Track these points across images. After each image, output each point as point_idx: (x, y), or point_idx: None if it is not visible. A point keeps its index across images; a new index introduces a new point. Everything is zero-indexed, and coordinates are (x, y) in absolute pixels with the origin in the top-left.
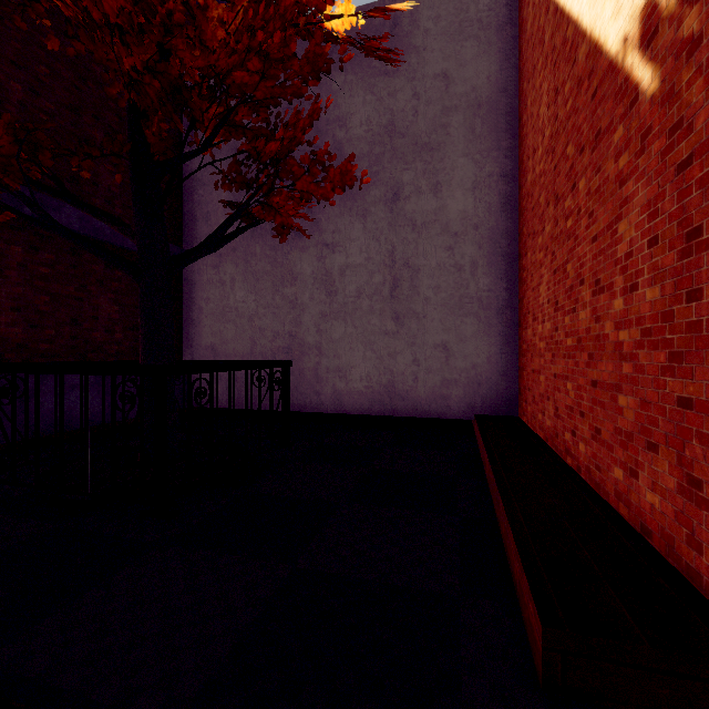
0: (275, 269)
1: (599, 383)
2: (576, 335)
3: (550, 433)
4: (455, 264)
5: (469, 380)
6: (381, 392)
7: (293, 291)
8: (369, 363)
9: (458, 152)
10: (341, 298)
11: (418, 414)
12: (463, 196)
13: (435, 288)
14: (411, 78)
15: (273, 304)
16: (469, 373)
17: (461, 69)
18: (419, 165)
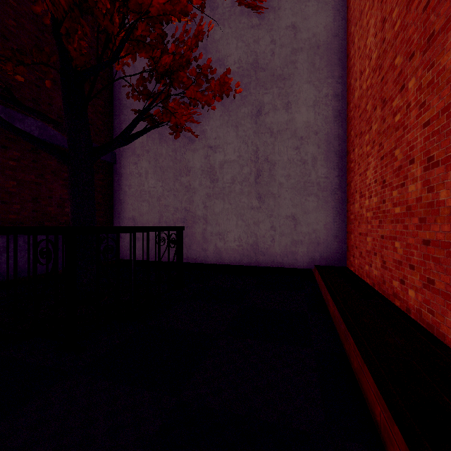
0: (175, 165)
1: (433, 242)
2: (405, 204)
3: (377, 280)
4: (301, 159)
5: (310, 241)
6: (248, 249)
7: (187, 180)
8: (240, 229)
9: (303, 80)
10: (221, 184)
11: (274, 265)
12: (307, 111)
13: (287, 176)
14: (270, 29)
15: (174, 188)
16: (310, 236)
17: (305, 21)
18: (275, 90)
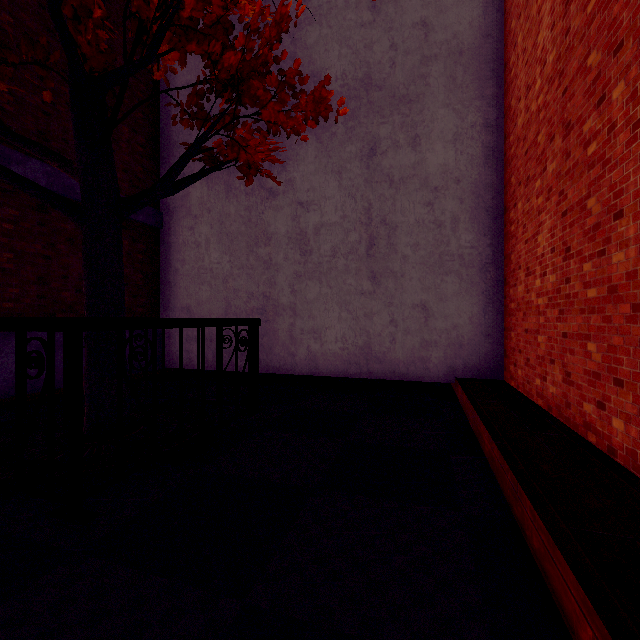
0: (249, 230)
1: None
2: (606, 283)
3: (555, 402)
4: (435, 220)
5: (449, 341)
6: (357, 354)
7: (267, 252)
8: (344, 324)
9: (437, 103)
10: (316, 258)
11: (395, 377)
12: (443, 149)
13: (414, 246)
14: (388, 28)
15: (247, 264)
16: (449, 335)
17: (441, 15)
18: (396, 118)
